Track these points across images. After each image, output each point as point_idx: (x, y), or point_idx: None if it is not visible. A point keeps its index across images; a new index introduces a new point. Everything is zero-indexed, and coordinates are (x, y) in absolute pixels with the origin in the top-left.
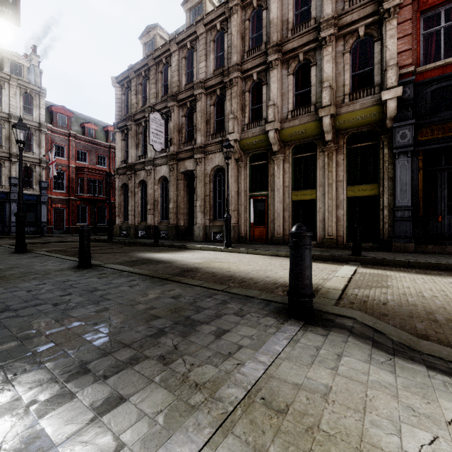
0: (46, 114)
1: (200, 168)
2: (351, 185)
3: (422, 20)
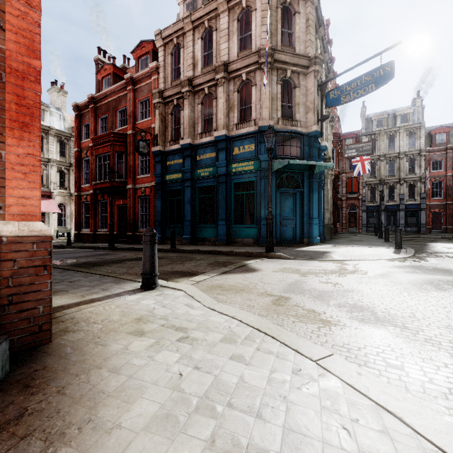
0: (426, 139)
1: None
2: None
3: None
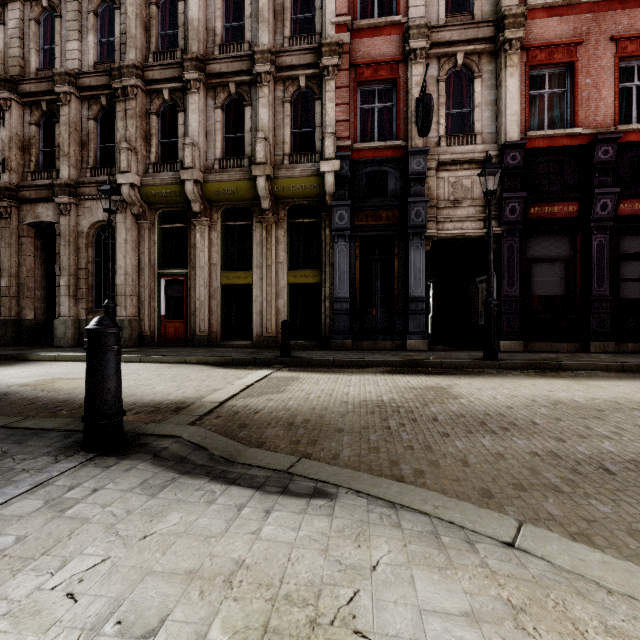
0: None
1: (67, 221)
2: (294, 269)
3: (360, 92)
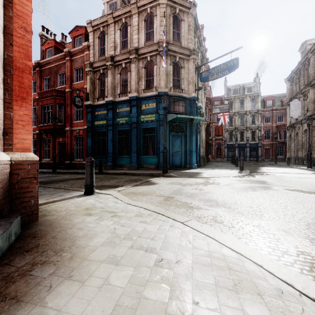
0: (261, 103)
1: None
2: None
3: None
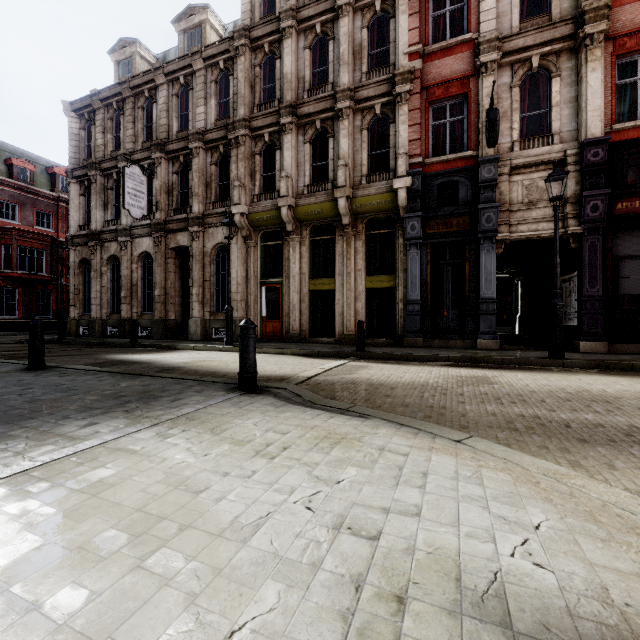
0: None
1: (197, 245)
2: (371, 275)
3: (431, 110)
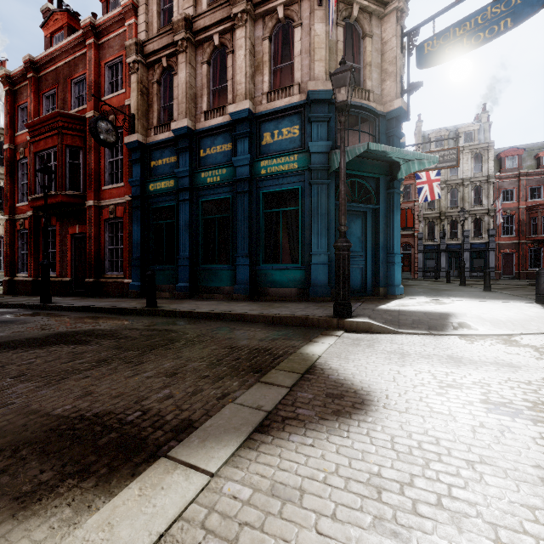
0: (494, 163)
1: None
2: None
3: None
